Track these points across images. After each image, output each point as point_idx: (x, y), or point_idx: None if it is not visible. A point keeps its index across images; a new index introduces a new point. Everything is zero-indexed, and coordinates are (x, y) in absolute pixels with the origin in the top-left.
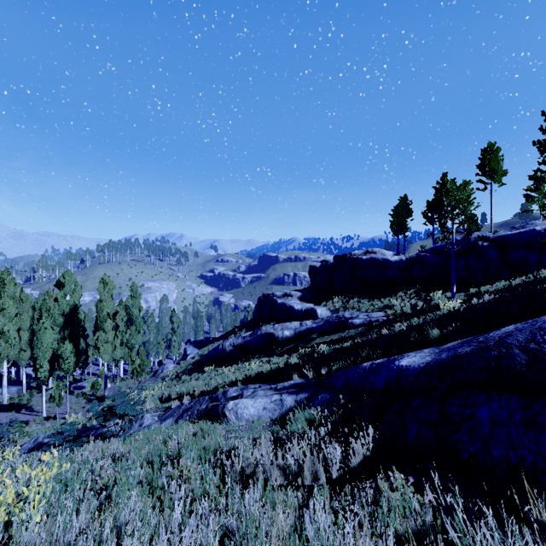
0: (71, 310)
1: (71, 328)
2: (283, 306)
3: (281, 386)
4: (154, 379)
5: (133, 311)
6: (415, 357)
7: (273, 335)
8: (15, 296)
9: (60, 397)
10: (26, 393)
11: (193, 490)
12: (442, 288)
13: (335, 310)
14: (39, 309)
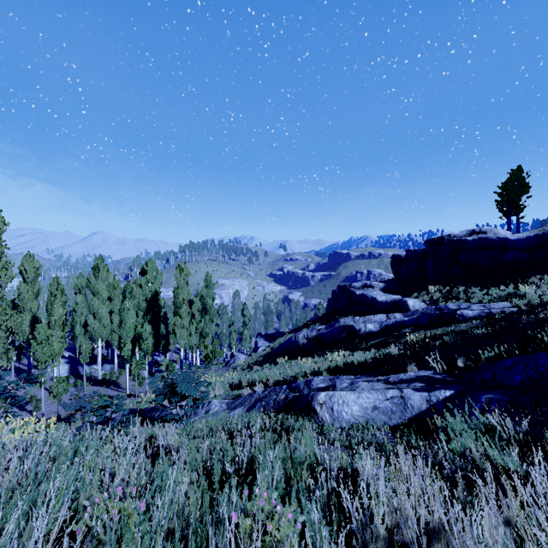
0: (152, 296)
1: (152, 313)
2: (363, 298)
3: (394, 377)
4: (226, 368)
5: (207, 301)
6: None
7: (353, 328)
8: (110, 283)
9: (143, 378)
10: (117, 371)
11: None
12: None
13: (432, 301)
14: (123, 290)
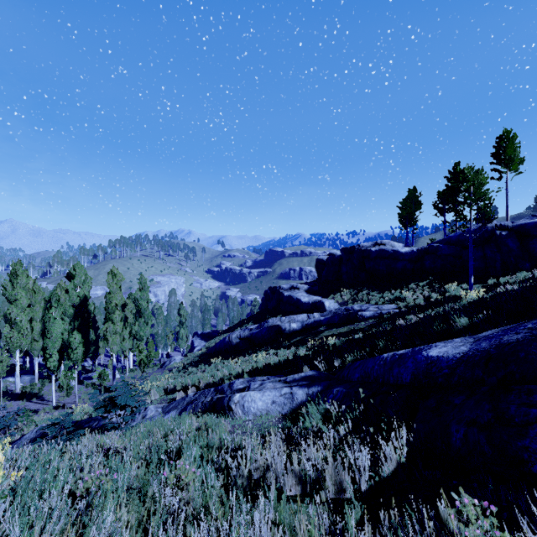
0: (81, 302)
1: (81, 319)
2: (290, 299)
3: (290, 378)
4: (162, 370)
5: (141, 303)
6: (446, 346)
7: (280, 328)
8: (29, 288)
9: (70, 387)
10: (39, 382)
11: (191, 499)
12: (457, 280)
13: (343, 302)
14: (49, 299)
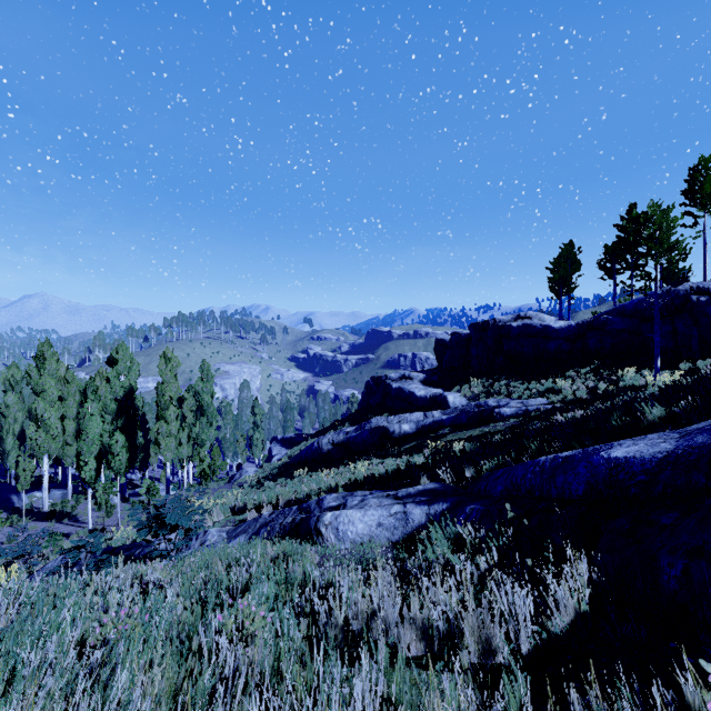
0: (126, 395)
1: (126, 416)
2: (400, 392)
3: (403, 492)
4: (230, 486)
5: (204, 398)
6: (637, 445)
7: (387, 430)
8: (60, 376)
9: (112, 505)
10: (72, 499)
11: (258, 658)
12: (635, 364)
13: (474, 396)
14: (84, 389)
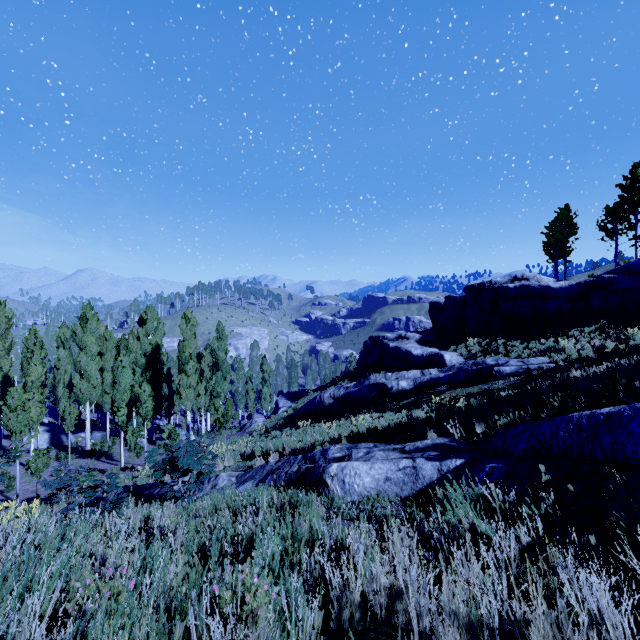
0: (153, 351)
1: (153, 370)
2: (397, 351)
3: (410, 446)
4: (241, 433)
5: (219, 355)
6: None
7: (385, 386)
8: (100, 334)
9: (141, 447)
10: (110, 440)
11: None
12: None
13: (470, 355)
14: (117, 345)
